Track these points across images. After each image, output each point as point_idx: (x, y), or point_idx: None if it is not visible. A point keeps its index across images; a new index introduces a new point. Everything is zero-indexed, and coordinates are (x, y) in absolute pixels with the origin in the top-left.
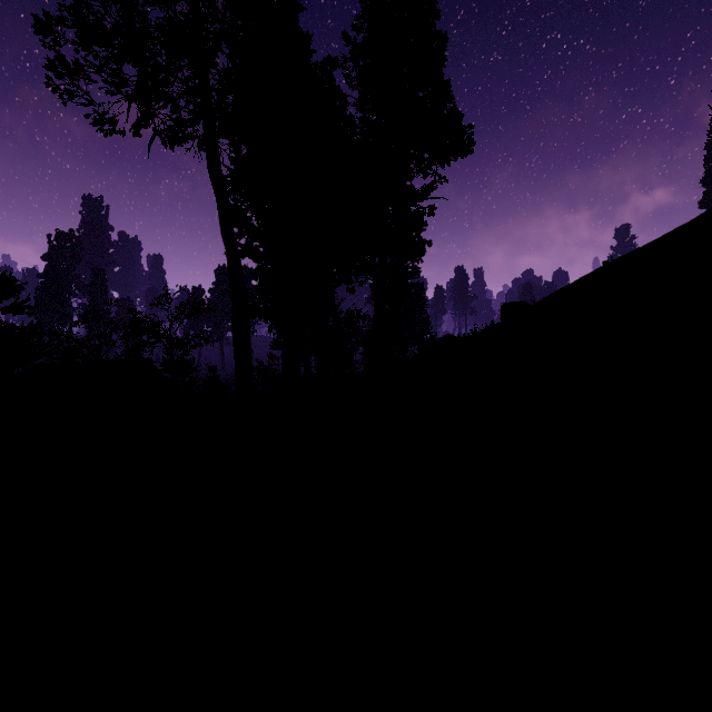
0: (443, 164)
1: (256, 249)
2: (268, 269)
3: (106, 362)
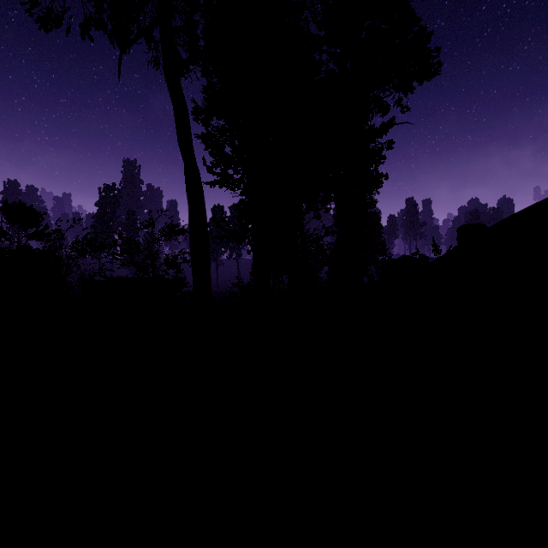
0: (406, 92)
1: (231, 177)
2: (248, 202)
3: (126, 279)
